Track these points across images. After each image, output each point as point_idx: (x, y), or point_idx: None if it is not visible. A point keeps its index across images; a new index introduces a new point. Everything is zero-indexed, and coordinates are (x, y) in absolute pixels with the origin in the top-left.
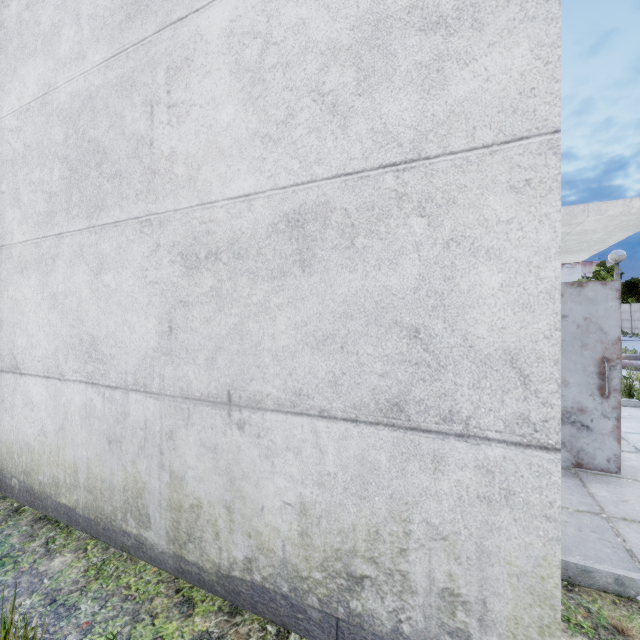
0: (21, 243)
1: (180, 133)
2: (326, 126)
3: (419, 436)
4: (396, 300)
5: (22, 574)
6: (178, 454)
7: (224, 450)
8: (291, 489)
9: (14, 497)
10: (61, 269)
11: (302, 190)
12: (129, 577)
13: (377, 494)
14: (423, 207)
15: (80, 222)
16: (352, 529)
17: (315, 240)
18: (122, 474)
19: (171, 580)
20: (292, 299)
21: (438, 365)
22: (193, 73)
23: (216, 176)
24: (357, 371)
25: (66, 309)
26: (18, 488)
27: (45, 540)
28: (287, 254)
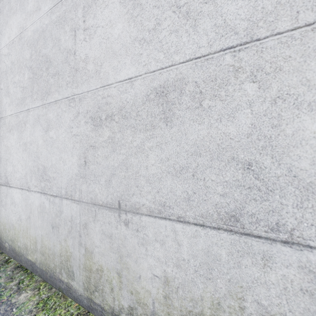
0: (9, 116)
1: (90, 45)
2: (182, 27)
3: (251, 240)
4: (233, 142)
5: (2, 304)
6: (89, 237)
7: (116, 237)
8: (158, 267)
9: (6, 253)
10: (28, 129)
11: (165, 72)
12: (61, 309)
13: (219, 277)
14: (254, 75)
15: (38, 102)
16: (200, 299)
17: (174, 104)
18: (59, 246)
19: (85, 313)
20: (159, 143)
21: (267, 189)
22: (98, 7)
23: (111, 68)
24: (204, 191)
25: (31, 151)
26: (8, 248)
27: (18, 281)
28: (155, 114)
